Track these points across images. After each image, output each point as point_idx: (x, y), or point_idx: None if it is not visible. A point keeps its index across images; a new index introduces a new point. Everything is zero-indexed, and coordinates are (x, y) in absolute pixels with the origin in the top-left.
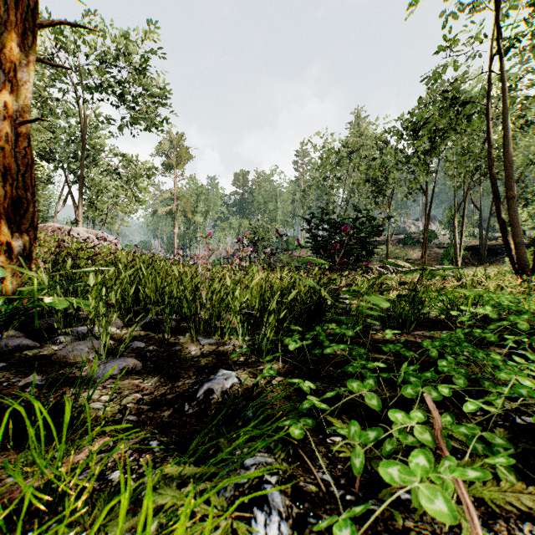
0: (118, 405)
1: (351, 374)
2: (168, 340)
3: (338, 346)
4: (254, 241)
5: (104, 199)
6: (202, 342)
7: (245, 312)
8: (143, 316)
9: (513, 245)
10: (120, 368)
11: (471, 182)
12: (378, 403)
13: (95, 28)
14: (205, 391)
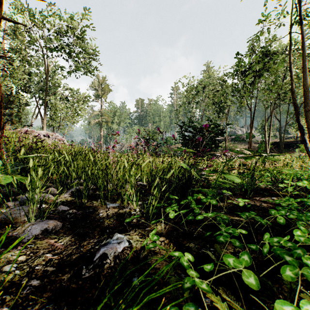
0: (28, 268)
1: (216, 235)
2: (85, 204)
3: (207, 214)
4: (147, 139)
5: (58, 114)
6: (108, 206)
7: (139, 184)
8: (70, 187)
9: (309, 140)
10: (42, 230)
11: (275, 104)
12: (255, 282)
13: (53, 13)
14: (100, 255)
